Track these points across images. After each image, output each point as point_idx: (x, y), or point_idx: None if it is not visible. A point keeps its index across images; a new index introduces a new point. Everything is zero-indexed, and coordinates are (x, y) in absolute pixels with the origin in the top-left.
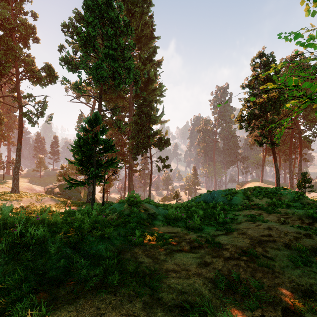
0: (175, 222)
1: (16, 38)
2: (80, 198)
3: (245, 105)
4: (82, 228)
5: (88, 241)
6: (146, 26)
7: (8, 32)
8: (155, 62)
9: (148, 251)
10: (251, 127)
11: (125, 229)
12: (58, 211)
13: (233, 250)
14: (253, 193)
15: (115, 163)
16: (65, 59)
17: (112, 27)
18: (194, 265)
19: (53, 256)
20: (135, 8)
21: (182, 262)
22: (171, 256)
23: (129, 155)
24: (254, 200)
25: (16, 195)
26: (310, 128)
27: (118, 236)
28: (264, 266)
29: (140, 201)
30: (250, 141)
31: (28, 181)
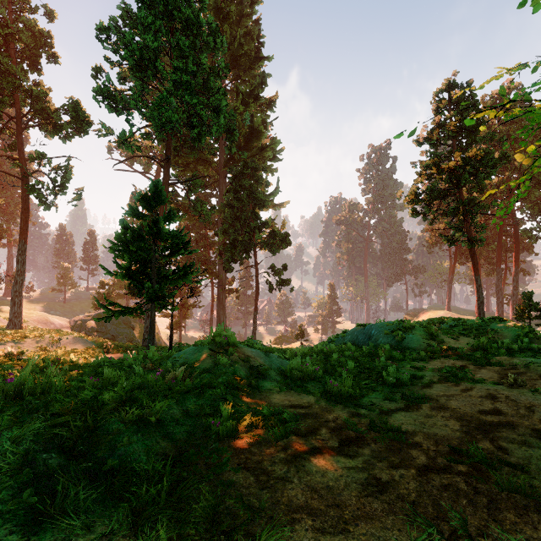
0: (302, 383)
1: (17, 55)
2: (132, 338)
3: (423, 174)
4: (100, 402)
5: (108, 434)
6: (248, 37)
7: (2, 42)
8: (264, 100)
9: (246, 454)
10: (434, 213)
11: (200, 399)
12: (80, 361)
13: (432, 448)
14: (441, 329)
15: (190, 273)
16: (103, 90)
17: (187, 35)
18: (353, 491)
19: (4, 478)
20: (229, 6)
21: (325, 483)
22: (298, 466)
23: (219, 264)
24: (445, 341)
25: (14, 333)
26: (533, 216)
27: (184, 415)
28: (513, 491)
29: (234, 343)
30: (428, 239)
31: (44, 308)
